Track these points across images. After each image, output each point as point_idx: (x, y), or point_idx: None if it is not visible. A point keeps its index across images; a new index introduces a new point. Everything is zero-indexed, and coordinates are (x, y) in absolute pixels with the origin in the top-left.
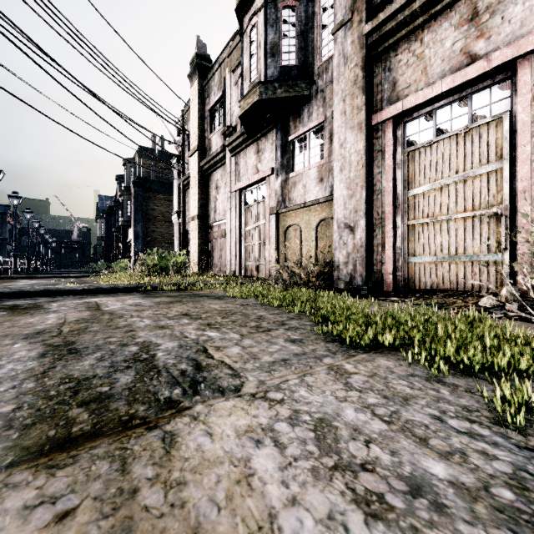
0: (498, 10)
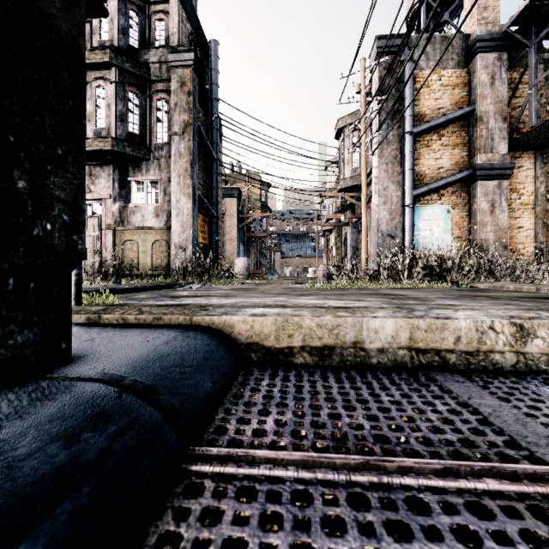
0: (98, 178)
